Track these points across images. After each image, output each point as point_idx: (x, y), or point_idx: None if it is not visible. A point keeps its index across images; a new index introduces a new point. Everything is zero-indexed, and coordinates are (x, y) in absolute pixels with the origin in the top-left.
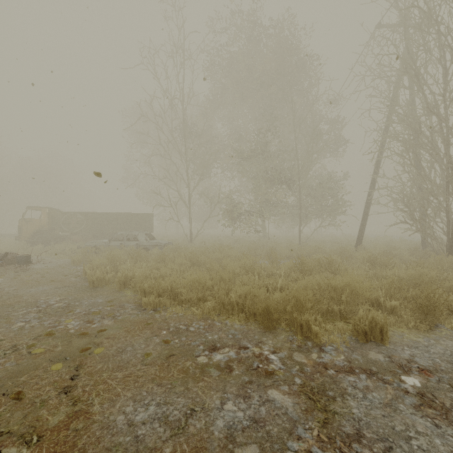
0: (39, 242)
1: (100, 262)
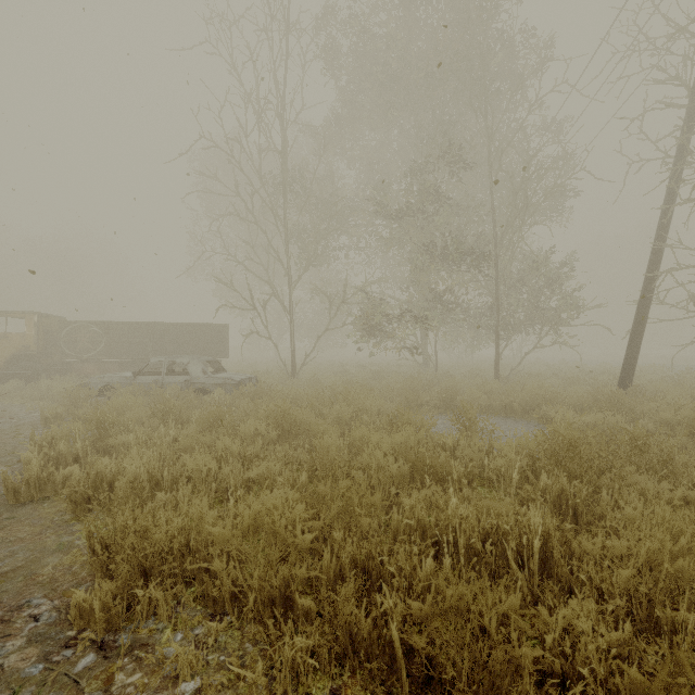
0: (17, 376)
1: (73, 427)
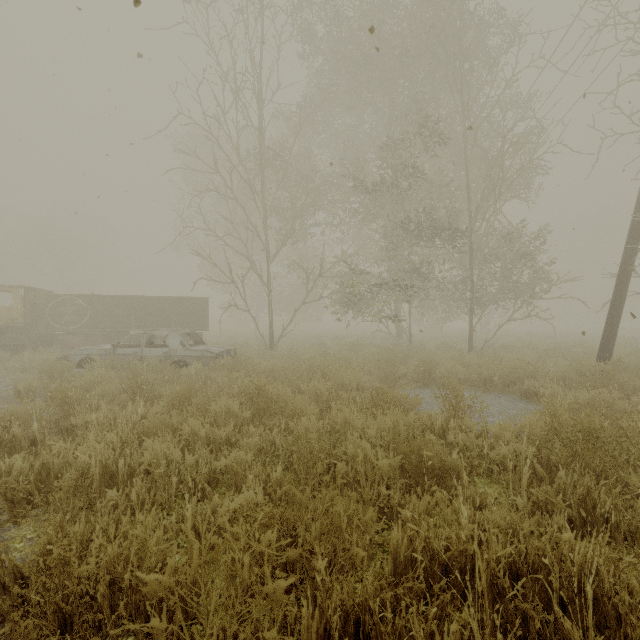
0: (4, 347)
1: (35, 405)
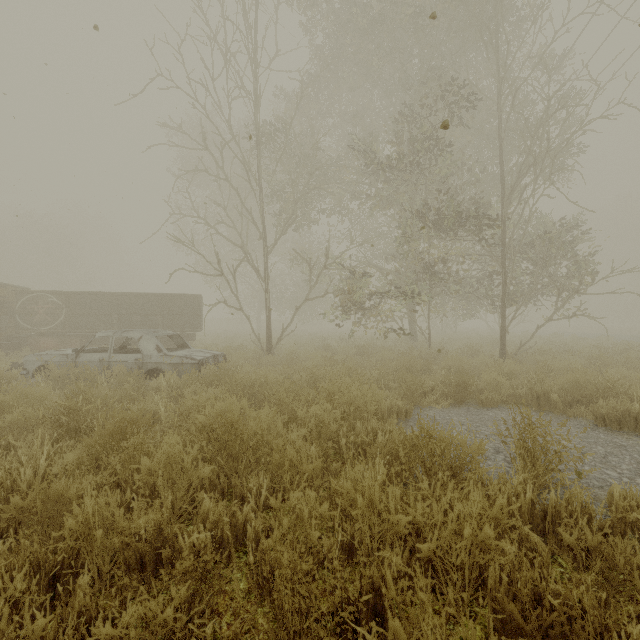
0: None
1: None
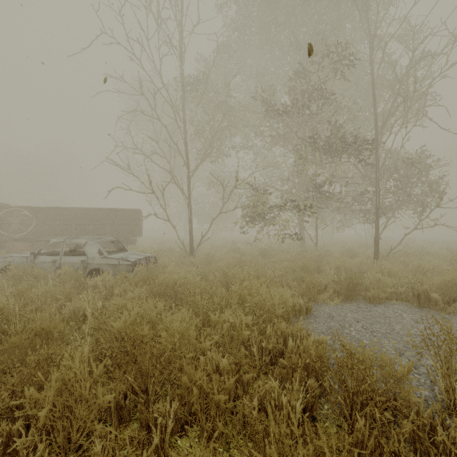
0: None
1: None
